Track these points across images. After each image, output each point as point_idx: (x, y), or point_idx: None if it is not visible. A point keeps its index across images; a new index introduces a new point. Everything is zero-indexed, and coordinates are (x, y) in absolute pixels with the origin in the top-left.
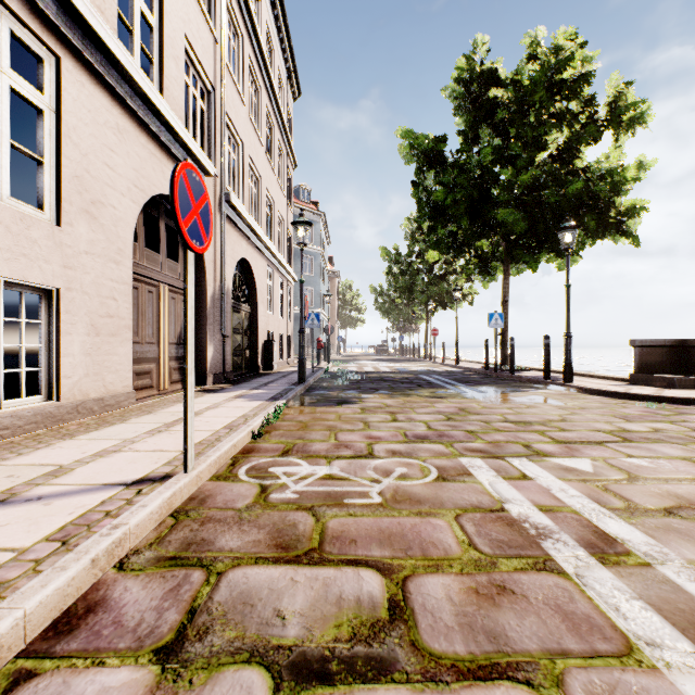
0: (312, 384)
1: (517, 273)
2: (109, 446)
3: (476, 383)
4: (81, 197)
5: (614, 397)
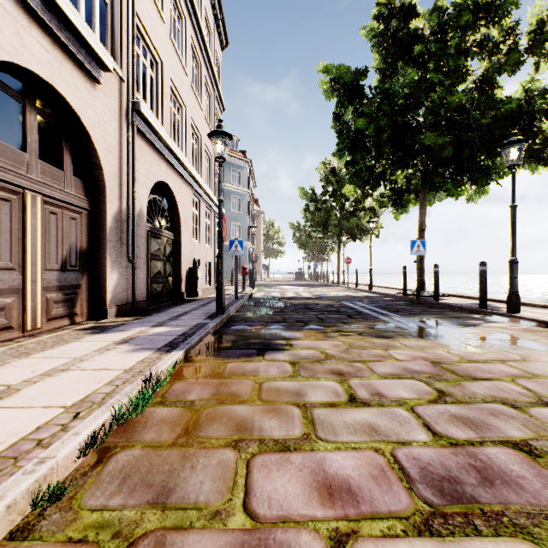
0: (232, 315)
1: (429, 204)
2: None
3: (408, 313)
4: None
5: None
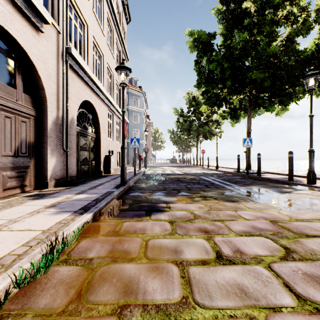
0: (131, 185)
1: (253, 117)
2: None
3: (243, 184)
4: None
5: None
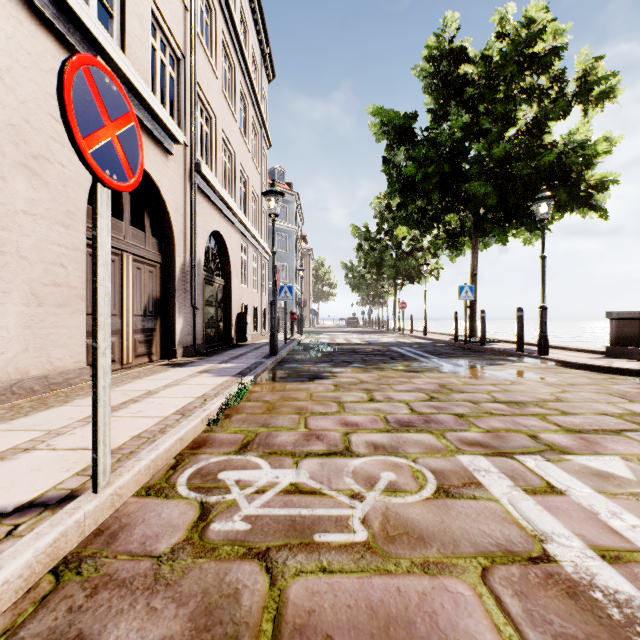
0: (284, 357)
1: (484, 247)
2: (23, 442)
3: (449, 356)
4: (18, 148)
5: (597, 372)
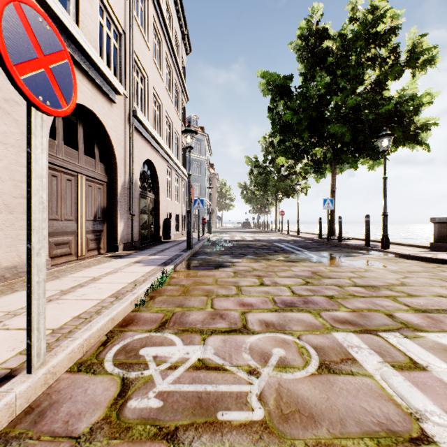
0: (197, 250)
1: (340, 172)
2: None
3: (316, 249)
4: None
5: (426, 262)
